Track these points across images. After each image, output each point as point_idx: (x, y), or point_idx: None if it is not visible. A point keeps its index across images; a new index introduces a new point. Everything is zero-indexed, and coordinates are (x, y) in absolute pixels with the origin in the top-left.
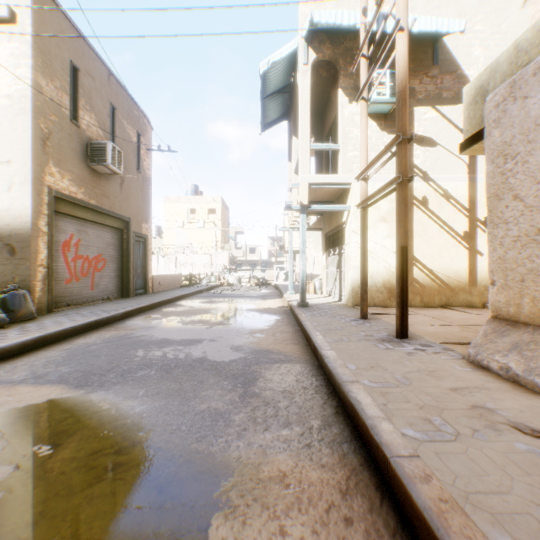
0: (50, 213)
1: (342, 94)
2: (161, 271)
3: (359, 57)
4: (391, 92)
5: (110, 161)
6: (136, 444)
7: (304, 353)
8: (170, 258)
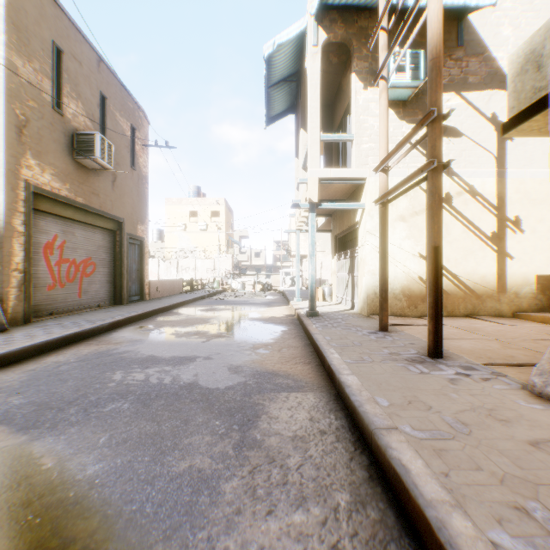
0: (27, 210)
1: (356, 79)
2: (162, 276)
3: (377, 31)
4: (412, 75)
5: (98, 154)
6: (68, 543)
7: (317, 376)
8: (172, 263)
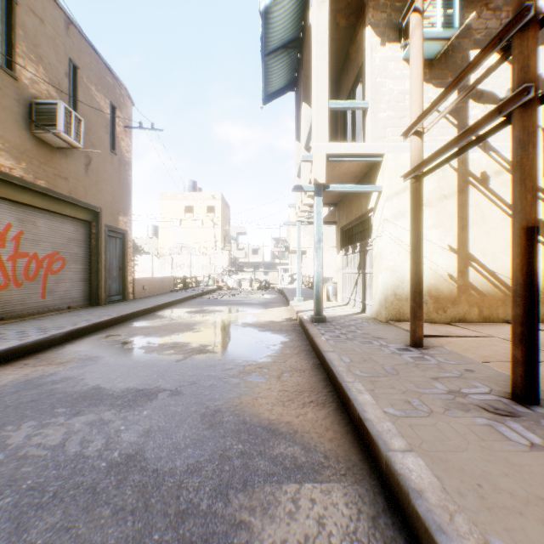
0: None
1: (372, 34)
2: (156, 273)
3: None
4: (444, 22)
5: (61, 128)
6: None
7: (340, 434)
8: (166, 259)
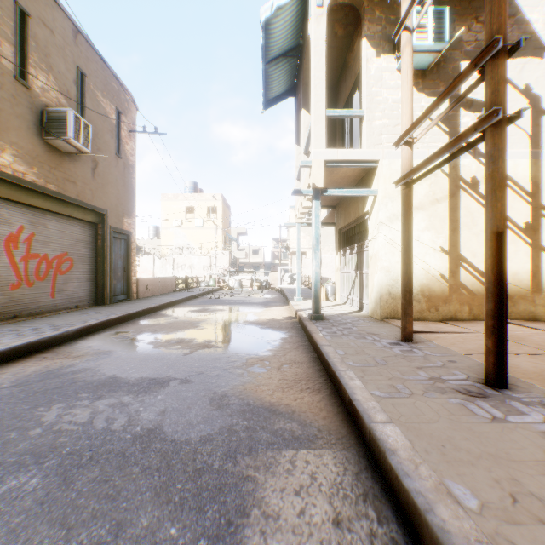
0: None
1: (368, 46)
2: (157, 273)
3: None
4: (435, 36)
5: (71, 134)
6: None
7: (332, 414)
8: (167, 260)
